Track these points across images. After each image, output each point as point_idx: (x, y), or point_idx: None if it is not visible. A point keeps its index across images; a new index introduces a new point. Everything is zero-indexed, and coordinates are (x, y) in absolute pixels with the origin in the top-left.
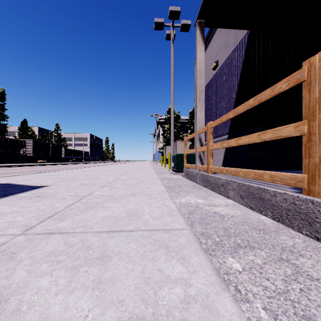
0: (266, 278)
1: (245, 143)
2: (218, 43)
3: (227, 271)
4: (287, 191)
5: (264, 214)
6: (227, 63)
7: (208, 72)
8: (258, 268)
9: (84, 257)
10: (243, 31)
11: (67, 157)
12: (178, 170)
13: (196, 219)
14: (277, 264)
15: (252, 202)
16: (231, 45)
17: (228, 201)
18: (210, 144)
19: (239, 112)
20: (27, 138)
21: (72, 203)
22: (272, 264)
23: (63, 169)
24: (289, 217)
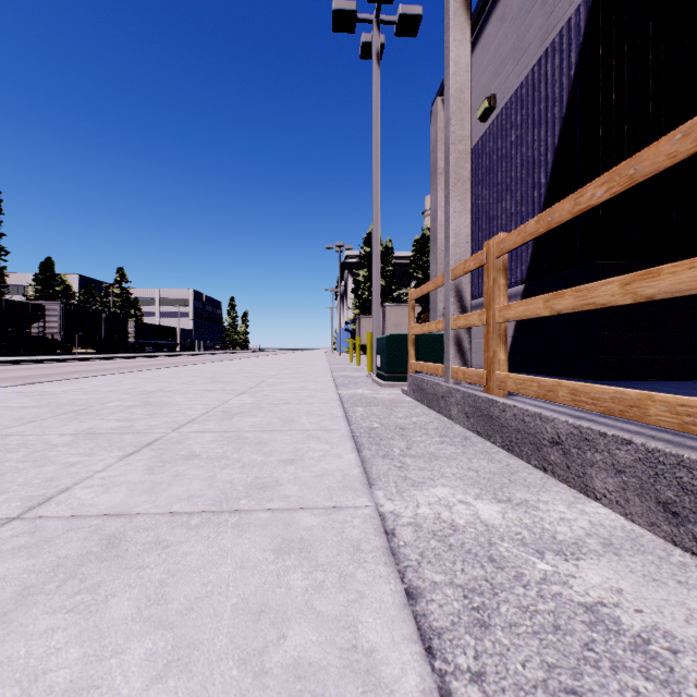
0: None
1: (684, 291)
2: (496, 50)
3: None
4: None
5: None
6: (522, 97)
7: None
8: None
9: None
10: None
11: (142, 341)
12: (393, 375)
13: None
14: None
15: None
16: (536, 45)
17: (597, 513)
18: (500, 305)
19: (646, 172)
20: (48, 299)
21: None
22: None
23: (102, 374)
24: None
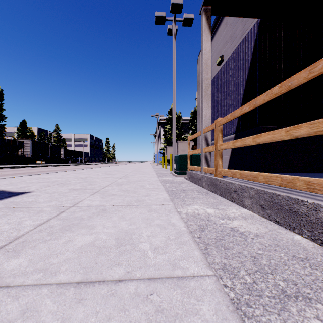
0: None
1: (266, 141)
2: (224, 36)
3: None
4: None
5: (298, 232)
6: (234, 57)
7: (212, 69)
8: None
9: None
10: (252, 20)
11: (67, 158)
12: (181, 172)
13: (211, 241)
14: None
15: (278, 215)
16: (239, 37)
17: (244, 211)
18: (219, 144)
19: (258, 104)
20: (25, 139)
21: (48, 219)
22: None
23: (58, 171)
24: None
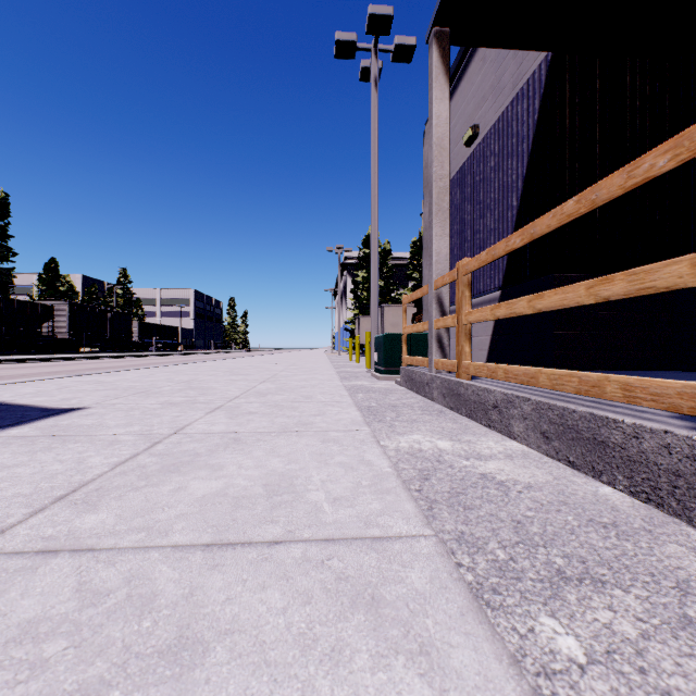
0: (663, 692)
1: (553, 307)
2: (479, 85)
3: (544, 663)
4: (672, 427)
5: (607, 481)
6: (499, 130)
7: (455, 153)
8: (630, 654)
9: (121, 644)
10: (536, 55)
11: (146, 340)
12: (389, 369)
13: (441, 496)
14: (681, 640)
15: (572, 450)
16: (509, 88)
17: (511, 445)
18: (465, 311)
19: (538, 233)
20: (56, 300)
21: (132, 455)
22: (667, 640)
23: (131, 368)
24: (678, 492)
